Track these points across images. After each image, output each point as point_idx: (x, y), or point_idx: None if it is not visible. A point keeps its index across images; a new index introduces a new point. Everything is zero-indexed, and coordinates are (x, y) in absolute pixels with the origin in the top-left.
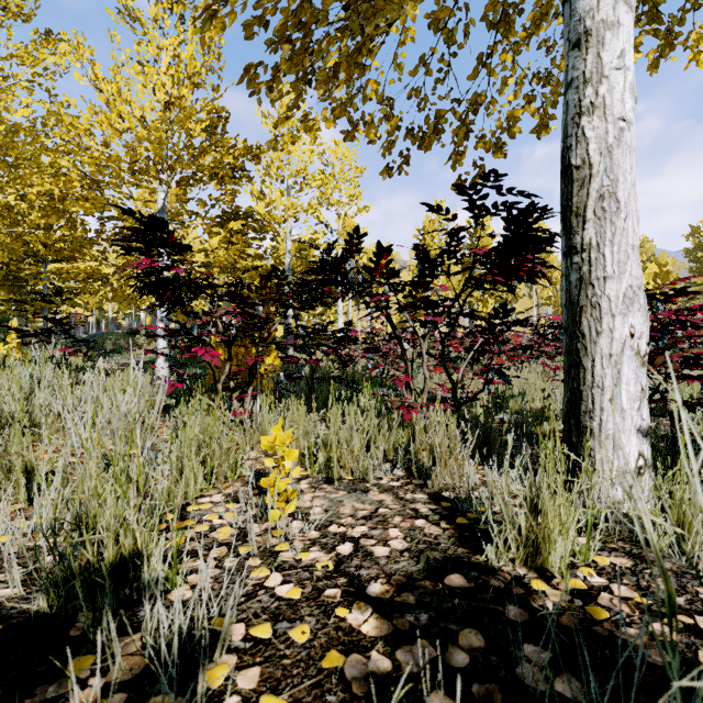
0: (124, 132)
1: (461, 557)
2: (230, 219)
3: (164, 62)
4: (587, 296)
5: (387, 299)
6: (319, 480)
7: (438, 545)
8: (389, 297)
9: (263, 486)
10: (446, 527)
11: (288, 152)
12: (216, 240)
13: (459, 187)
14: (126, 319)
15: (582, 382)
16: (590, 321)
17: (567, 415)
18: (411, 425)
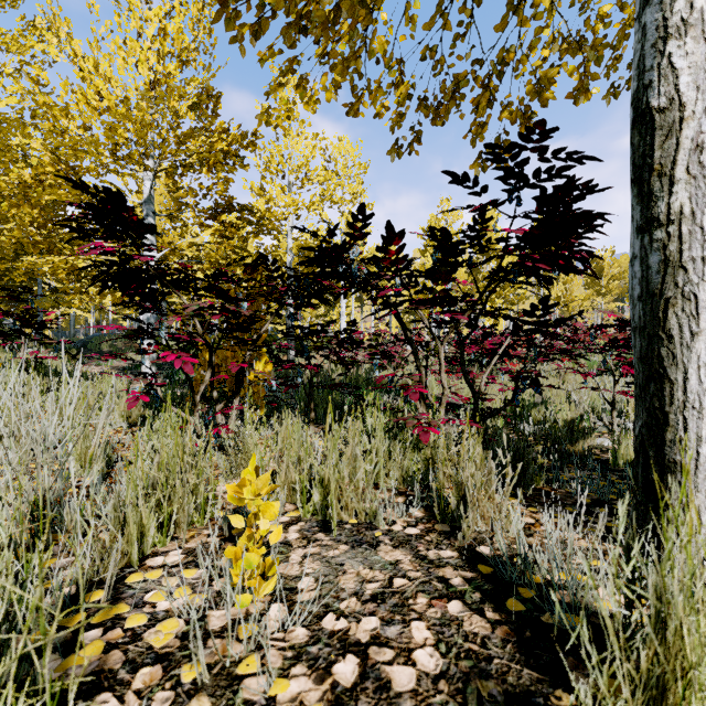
0: (103, 111)
1: (532, 693)
2: (223, 211)
3: (147, 33)
4: (676, 283)
5: (398, 293)
6: (313, 525)
7: (490, 661)
8: (400, 291)
9: (227, 555)
10: (494, 619)
11: (283, 128)
12: (208, 233)
13: (493, 148)
14: (127, 320)
15: (668, 401)
16: (681, 318)
17: (643, 444)
18: (428, 446)
